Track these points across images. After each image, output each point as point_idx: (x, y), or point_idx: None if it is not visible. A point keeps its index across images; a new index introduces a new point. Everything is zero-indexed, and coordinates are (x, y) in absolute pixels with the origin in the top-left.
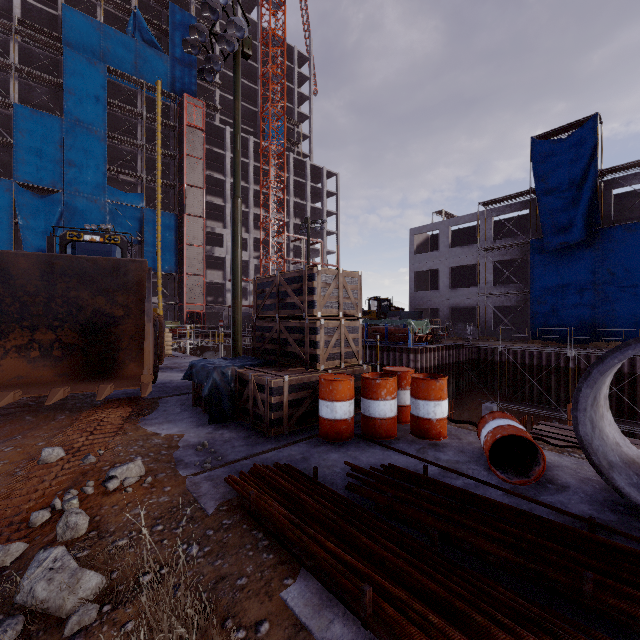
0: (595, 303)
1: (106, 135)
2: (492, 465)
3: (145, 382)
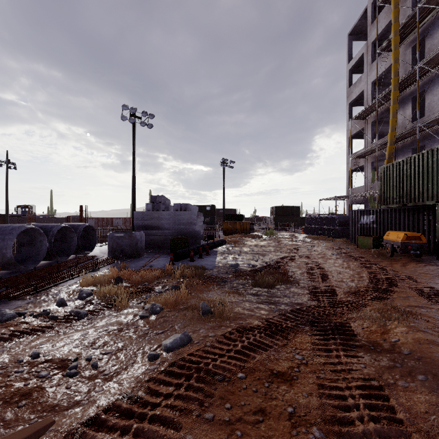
0: None
1: None
2: None
3: None
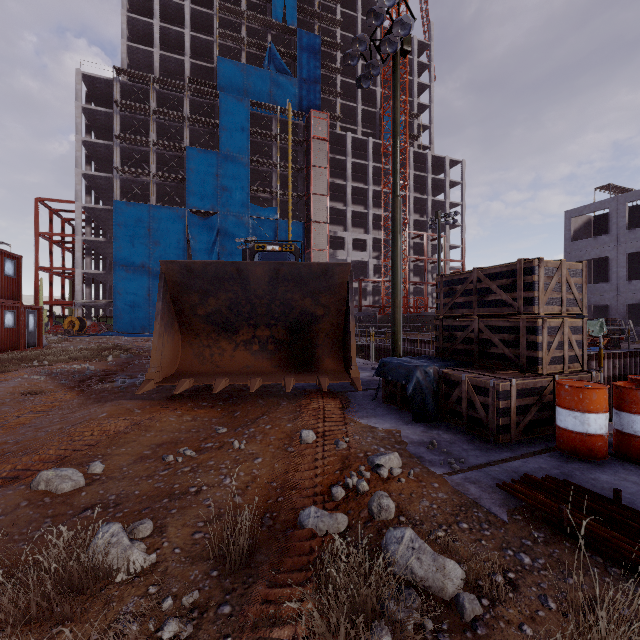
0: None
1: (249, 160)
2: None
3: (355, 377)
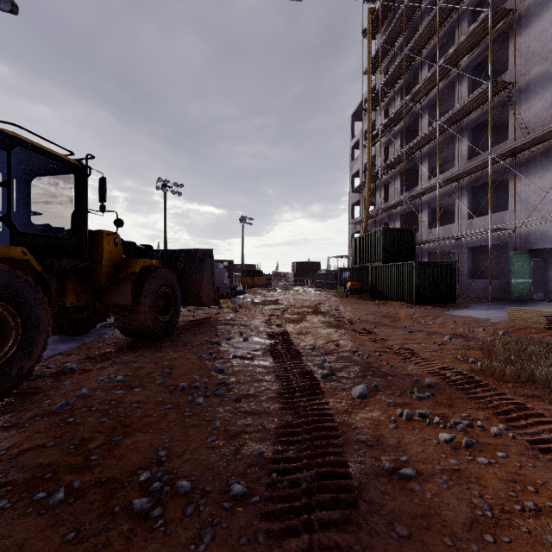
0: None
1: None
2: None
3: None
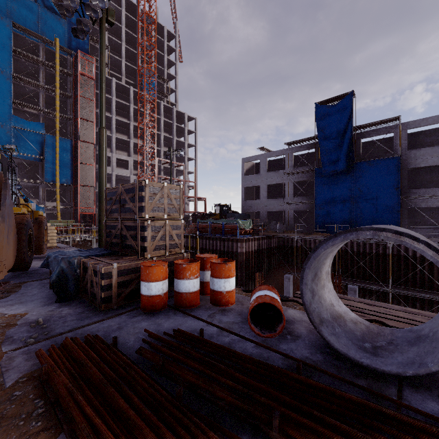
0: (351, 209)
1: (11, 75)
2: (253, 324)
3: None
